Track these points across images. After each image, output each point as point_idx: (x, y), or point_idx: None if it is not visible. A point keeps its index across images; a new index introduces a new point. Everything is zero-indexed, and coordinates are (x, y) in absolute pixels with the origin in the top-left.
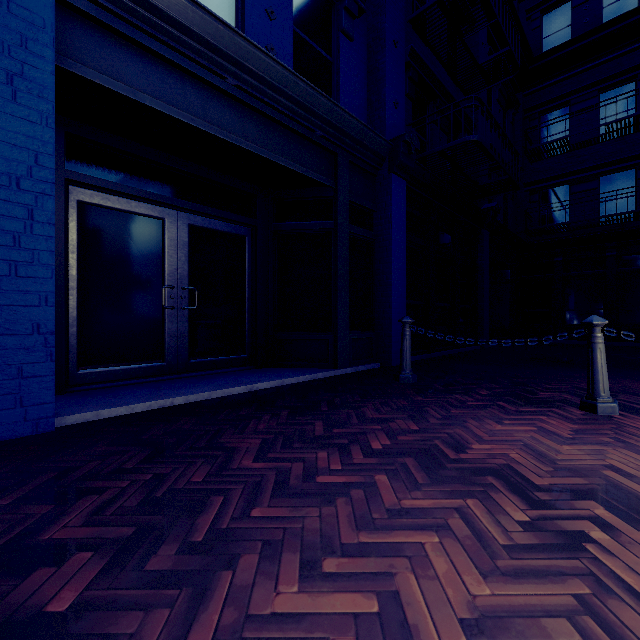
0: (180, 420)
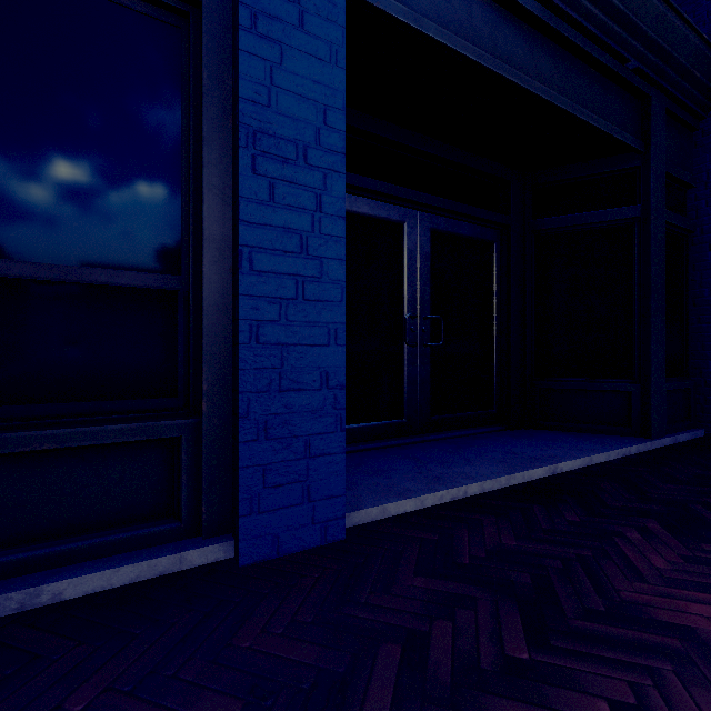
0: (481, 522)
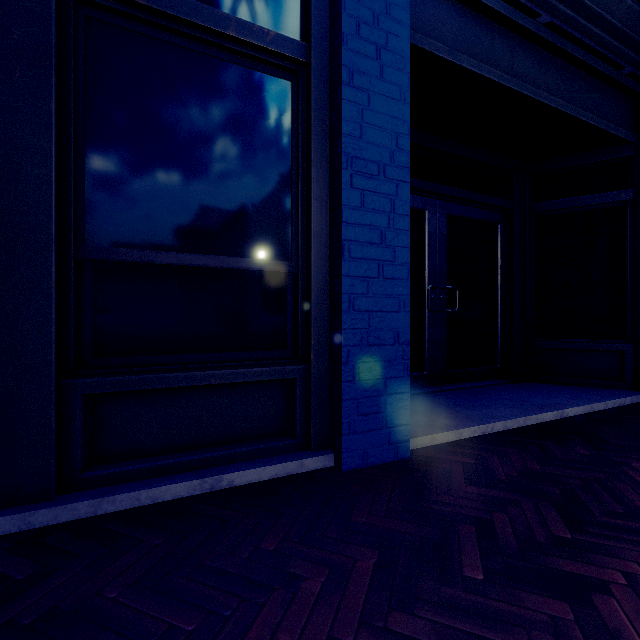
0: (506, 452)
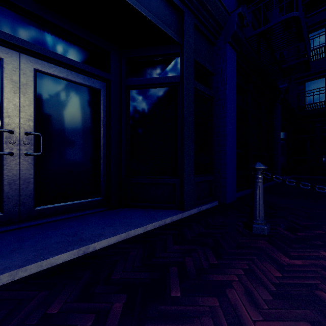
0: None
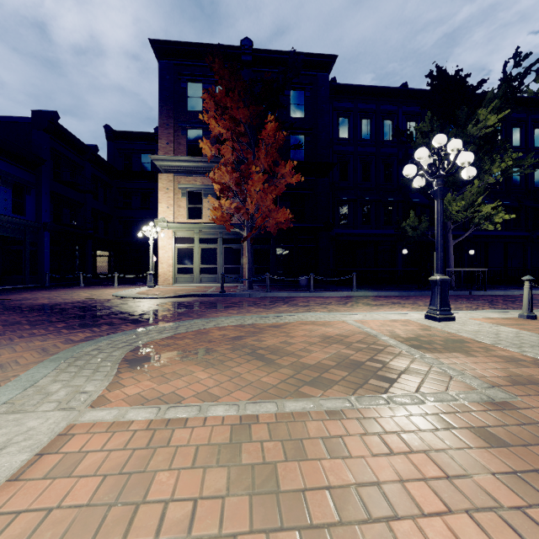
0: None
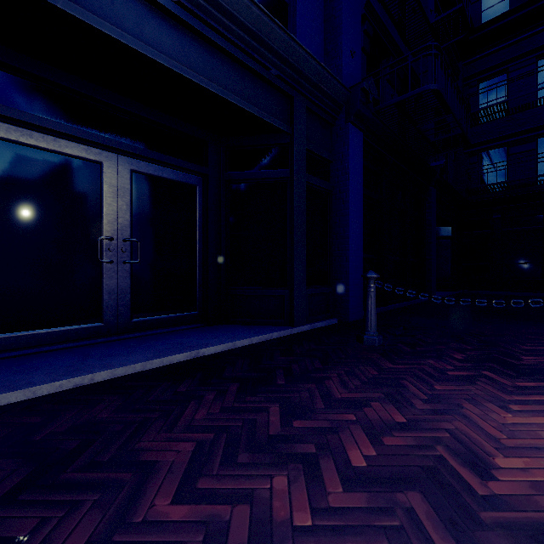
0: (101, 402)
